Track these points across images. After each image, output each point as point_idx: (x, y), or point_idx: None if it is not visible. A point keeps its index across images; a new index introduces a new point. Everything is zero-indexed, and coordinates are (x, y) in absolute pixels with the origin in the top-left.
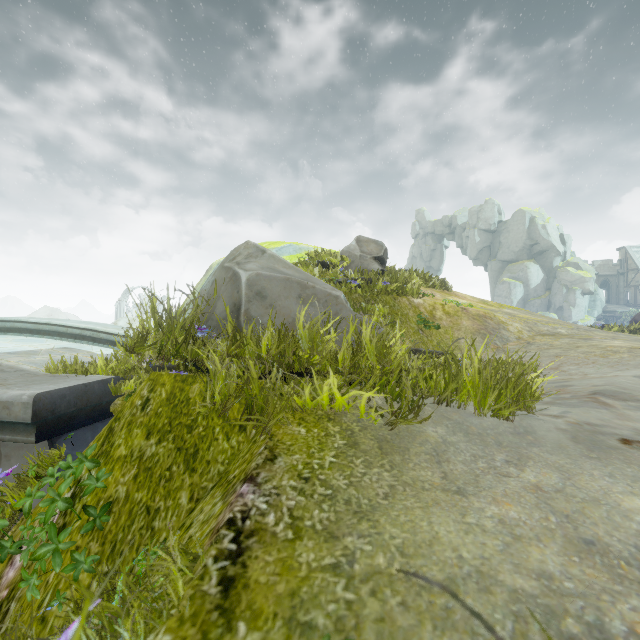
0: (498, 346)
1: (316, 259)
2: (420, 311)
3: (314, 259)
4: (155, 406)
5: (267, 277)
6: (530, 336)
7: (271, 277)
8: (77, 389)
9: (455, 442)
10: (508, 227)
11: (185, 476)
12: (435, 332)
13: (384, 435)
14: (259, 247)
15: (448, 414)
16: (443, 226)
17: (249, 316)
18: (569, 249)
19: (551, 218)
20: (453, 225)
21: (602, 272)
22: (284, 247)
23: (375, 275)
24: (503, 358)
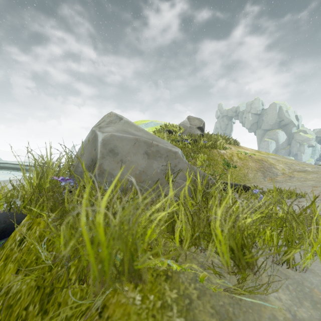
0: (272, 178)
1: (165, 128)
2: (224, 157)
3: (164, 128)
4: (29, 241)
5: (119, 137)
6: (290, 172)
7: (123, 137)
8: (6, 212)
9: (307, 320)
10: (267, 112)
11: (37, 316)
12: (233, 170)
13: (225, 306)
14: (118, 116)
15: (283, 268)
16: (232, 112)
17: (102, 170)
18: (300, 123)
19: (291, 107)
20: (237, 111)
21: (319, 135)
22: (149, 123)
23: (198, 137)
24: (277, 186)
